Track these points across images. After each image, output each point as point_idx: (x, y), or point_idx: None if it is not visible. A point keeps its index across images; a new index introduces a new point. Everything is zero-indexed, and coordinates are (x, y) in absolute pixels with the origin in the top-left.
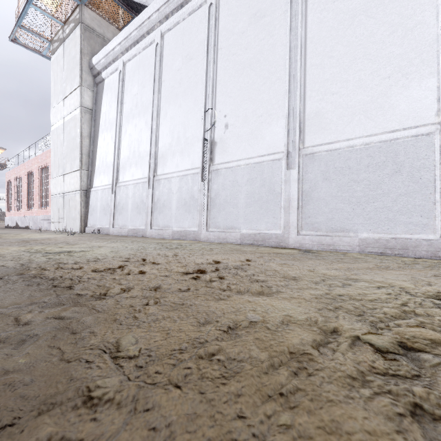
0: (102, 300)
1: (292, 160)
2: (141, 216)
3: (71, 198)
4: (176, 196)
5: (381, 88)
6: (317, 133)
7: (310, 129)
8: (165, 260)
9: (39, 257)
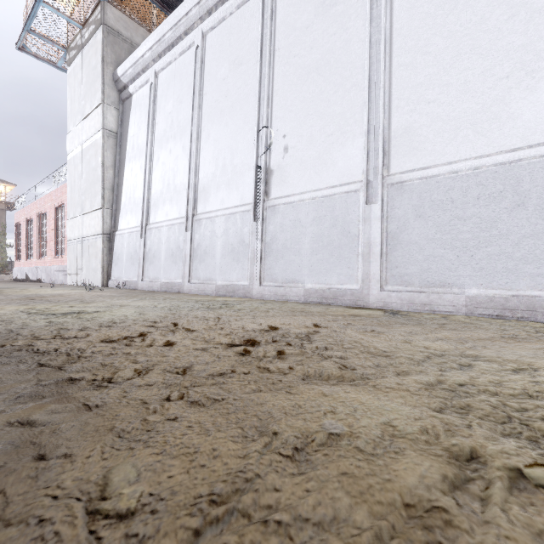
0: (102, 391)
1: (373, 192)
2: (177, 266)
3: (91, 243)
4: (220, 241)
5: (496, 92)
6: (407, 155)
7: (397, 151)
8: (204, 326)
9: (38, 320)
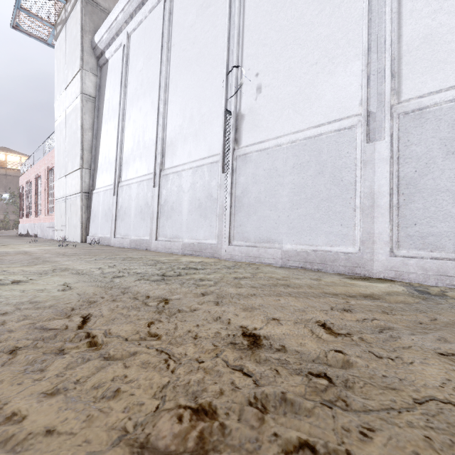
0: None
1: (376, 126)
2: (145, 223)
3: (72, 202)
4: (187, 196)
5: None
6: (428, 72)
7: (412, 68)
8: (128, 329)
9: None
